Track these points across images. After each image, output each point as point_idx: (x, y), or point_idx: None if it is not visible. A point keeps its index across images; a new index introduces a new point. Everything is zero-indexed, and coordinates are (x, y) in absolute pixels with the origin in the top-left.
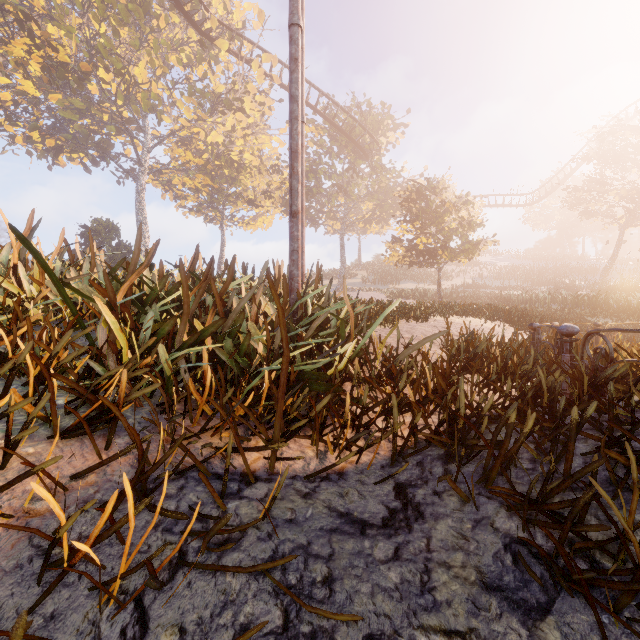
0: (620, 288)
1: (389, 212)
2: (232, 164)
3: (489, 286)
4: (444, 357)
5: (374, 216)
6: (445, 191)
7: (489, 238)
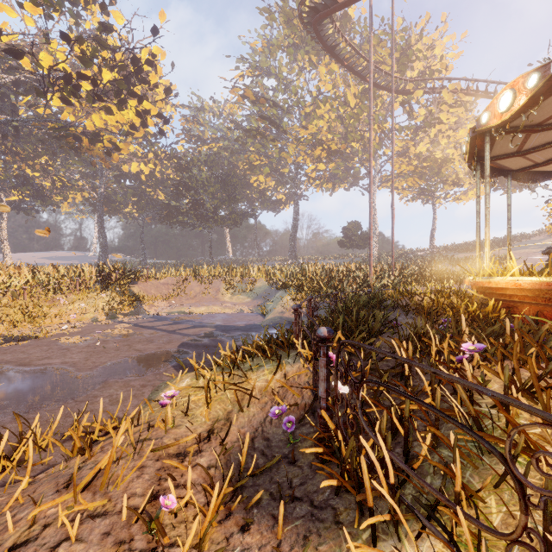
0: None
1: None
2: (436, 161)
3: None
4: None
5: None
6: None
7: None
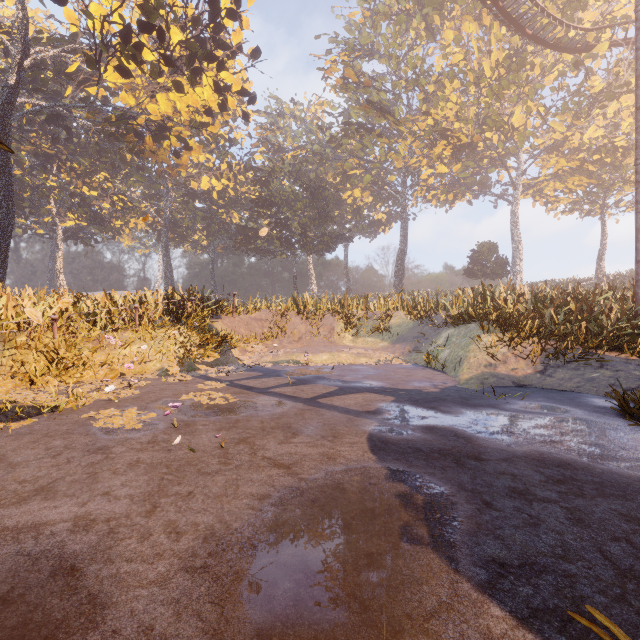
0: None
1: None
2: (615, 151)
3: None
4: None
5: None
6: None
7: None
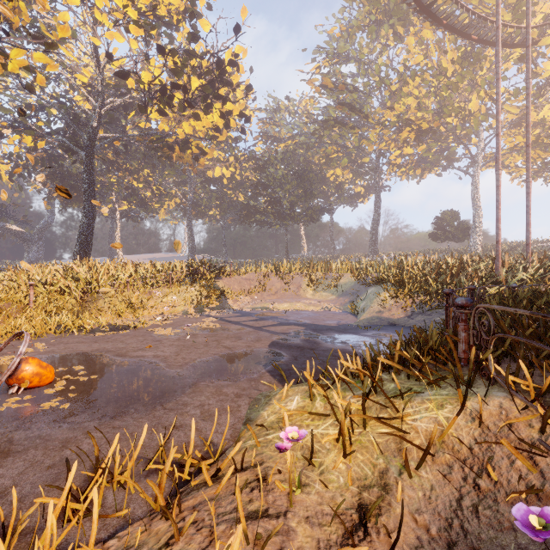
0: None
1: None
2: None
3: None
4: None
5: None
6: None
7: None
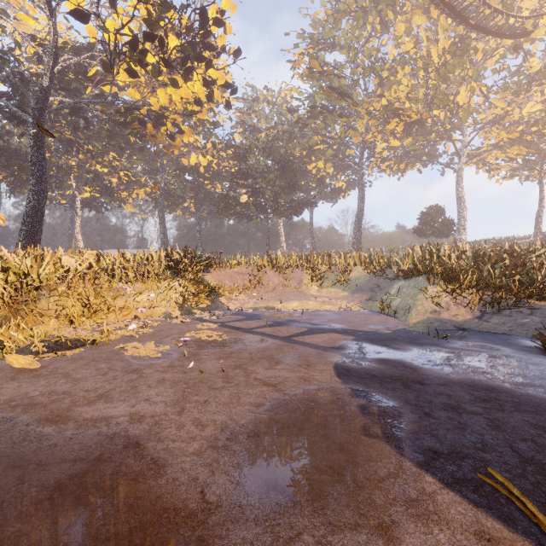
0: None
1: None
2: None
3: None
4: None
5: None
6: None
7: None
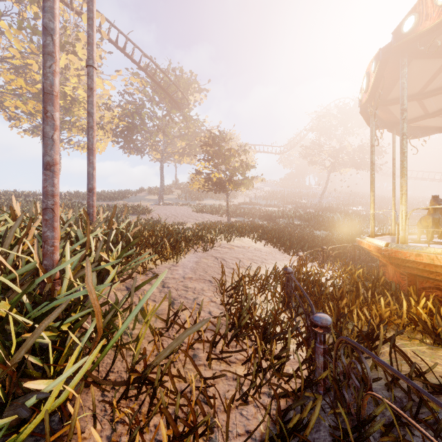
0: (328, 208)
1: (196, 150)
2: (66, 97)
3: (259, 204)
4: (217, 305)
5: (185, 151)
6: (231, 141)
7: (259, 176)
